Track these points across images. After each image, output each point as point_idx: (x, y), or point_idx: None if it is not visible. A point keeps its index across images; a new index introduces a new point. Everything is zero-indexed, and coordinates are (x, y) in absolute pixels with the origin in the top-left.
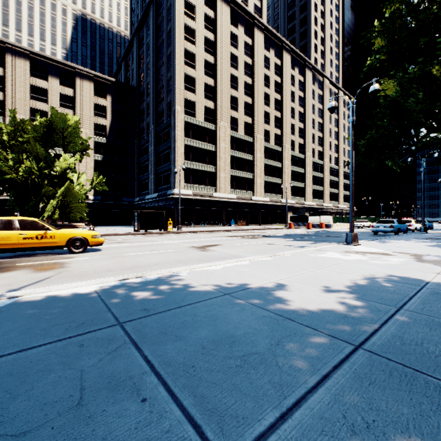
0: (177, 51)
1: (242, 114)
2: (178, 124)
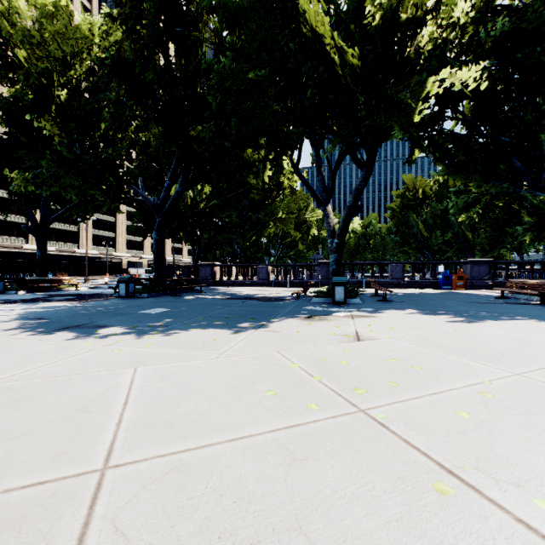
0: None
1: None
2: None
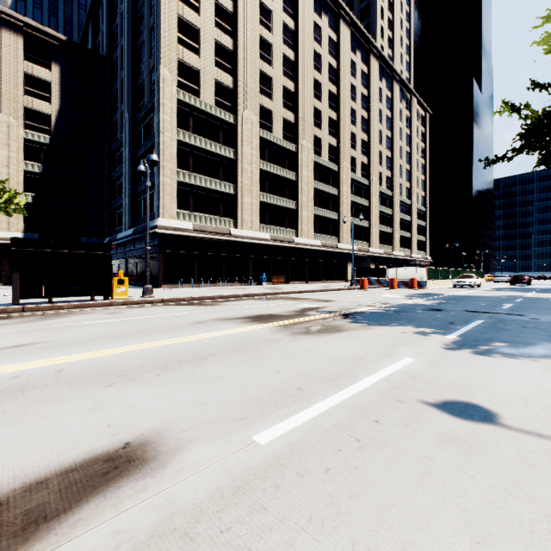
0: None
1: (279, 106)
2: (166, 102)
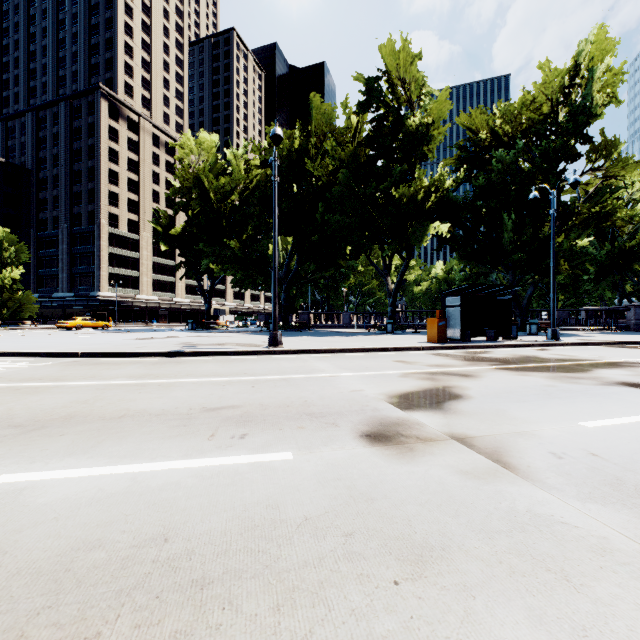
0: (102, 172)
1: None
2: (104, 235)
